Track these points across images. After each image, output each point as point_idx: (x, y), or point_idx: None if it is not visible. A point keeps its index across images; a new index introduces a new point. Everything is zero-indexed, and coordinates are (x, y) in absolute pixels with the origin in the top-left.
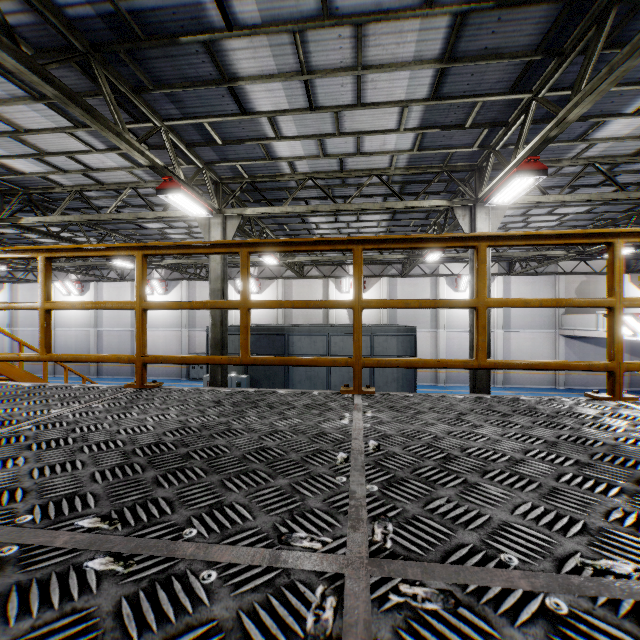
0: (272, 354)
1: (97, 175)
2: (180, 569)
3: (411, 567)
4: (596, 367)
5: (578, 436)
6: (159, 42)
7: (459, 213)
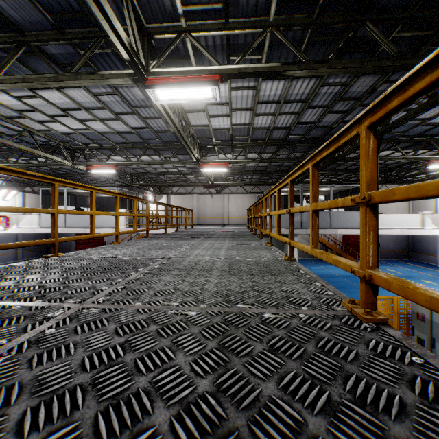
0: None
1: None
2: (36, 338)
3: (92, 299)
4: (49, 242)
5: (68, 267)
6: None
7: None
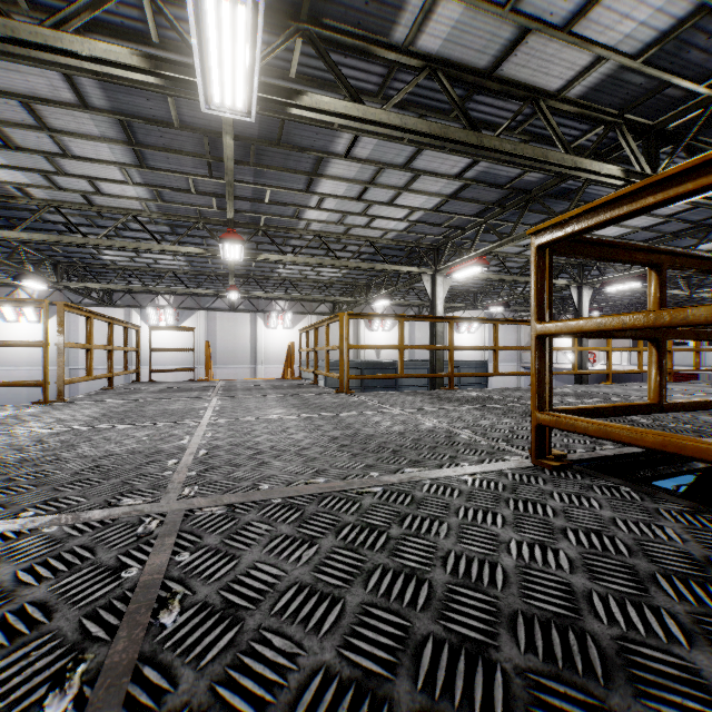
0: (385, 386)
1: (356, 229)
2: None
3: None
4: None
5: None
6: (567, 200)
7: (572, 290)
